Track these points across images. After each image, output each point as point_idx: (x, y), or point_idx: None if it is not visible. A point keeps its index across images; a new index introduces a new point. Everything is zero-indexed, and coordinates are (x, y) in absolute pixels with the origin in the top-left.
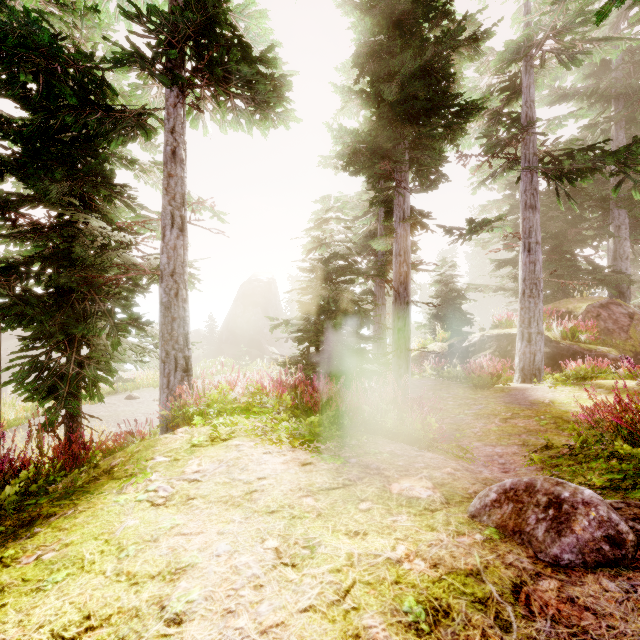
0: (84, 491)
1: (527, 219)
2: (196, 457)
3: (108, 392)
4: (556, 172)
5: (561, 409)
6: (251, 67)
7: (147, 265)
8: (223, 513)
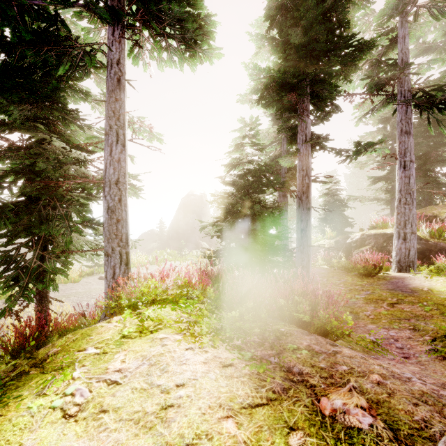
0: (2, 393)
1: (403, 142)
2: (123, 350)
3: (87, 274)
4: (428, 103)
5: (440, 296)
6: (180, 5)
7: (99, 177)
8: (130, 442)
